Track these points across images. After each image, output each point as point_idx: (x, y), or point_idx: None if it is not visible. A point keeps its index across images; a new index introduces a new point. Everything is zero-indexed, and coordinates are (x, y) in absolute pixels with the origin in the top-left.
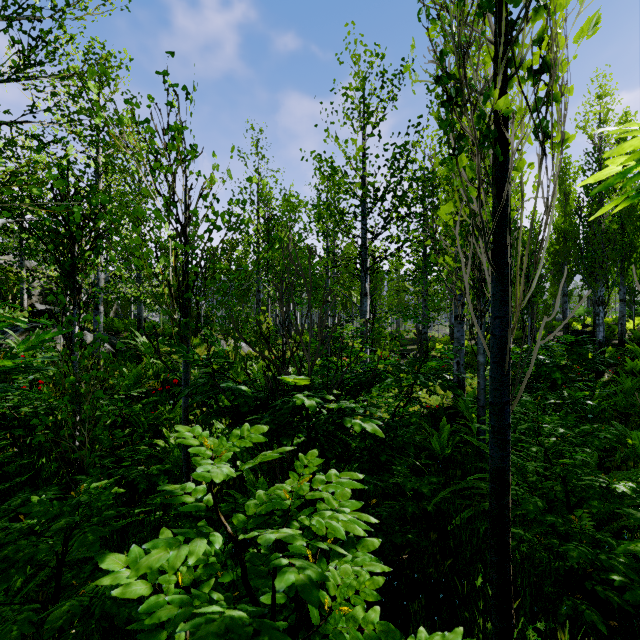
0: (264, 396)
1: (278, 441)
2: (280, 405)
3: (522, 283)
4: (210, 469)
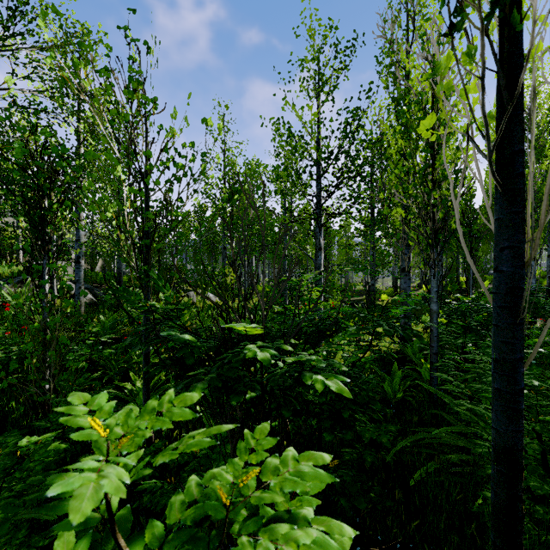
0: (214, 346)
1: (228, 397)
2: (229, 357)
3: (545, 200)
4: (77, 486)
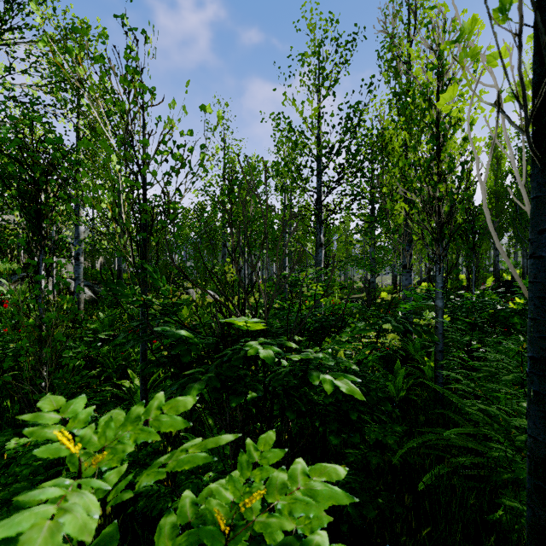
0: (212, 342)
1: (228, 397)
2: (229, 355)
3: None
4: (26, 527)
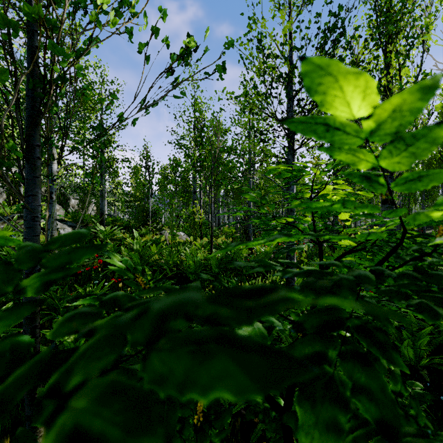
0: None
1: None
2: None
3: None
4: None
